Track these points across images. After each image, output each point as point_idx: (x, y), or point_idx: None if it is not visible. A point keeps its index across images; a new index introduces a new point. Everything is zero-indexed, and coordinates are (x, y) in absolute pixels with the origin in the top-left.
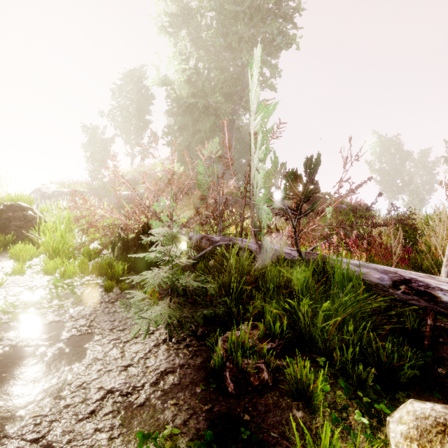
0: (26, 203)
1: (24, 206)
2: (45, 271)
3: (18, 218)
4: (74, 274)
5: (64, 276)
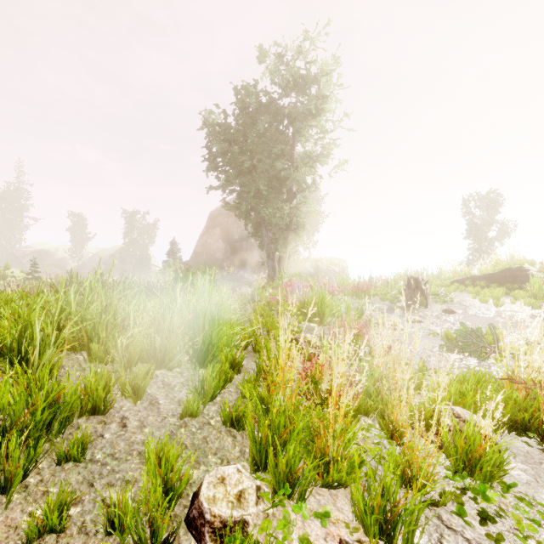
0: (530, 265)
1: (526, 267)
2: (524, 304)
3: (522, 275)
4: (538, 307)
5: (533, 307)
